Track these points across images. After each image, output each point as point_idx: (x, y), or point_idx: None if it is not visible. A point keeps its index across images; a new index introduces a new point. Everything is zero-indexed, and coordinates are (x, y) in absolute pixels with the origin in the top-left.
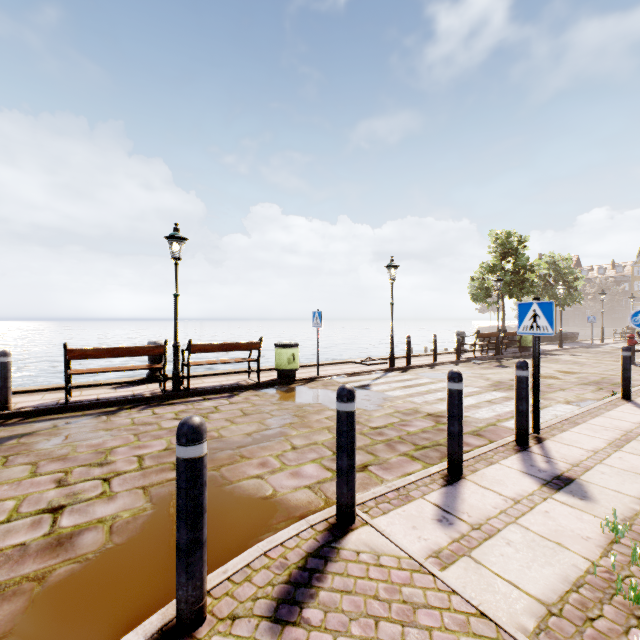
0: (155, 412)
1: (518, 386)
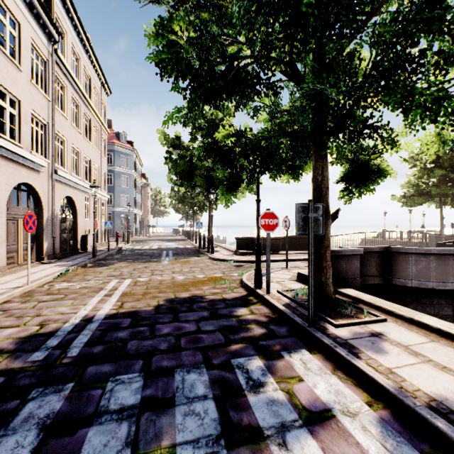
0: None
1: None
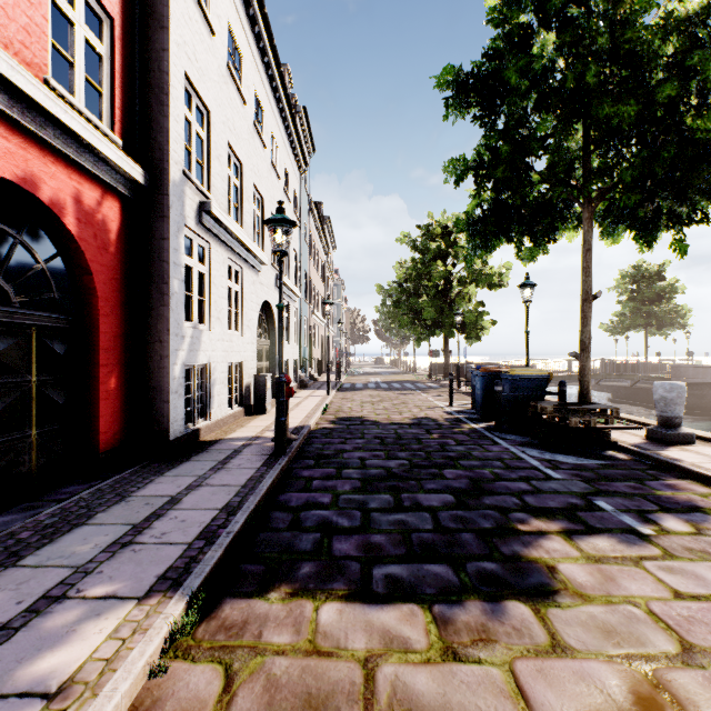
0: None
1: None
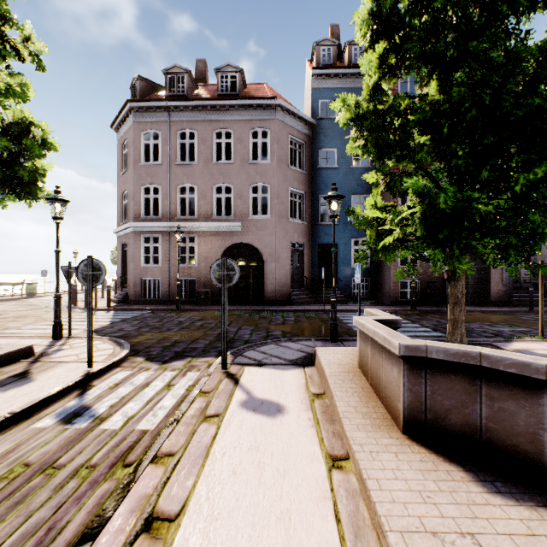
0: (0, 303)
1: (116, 286)
